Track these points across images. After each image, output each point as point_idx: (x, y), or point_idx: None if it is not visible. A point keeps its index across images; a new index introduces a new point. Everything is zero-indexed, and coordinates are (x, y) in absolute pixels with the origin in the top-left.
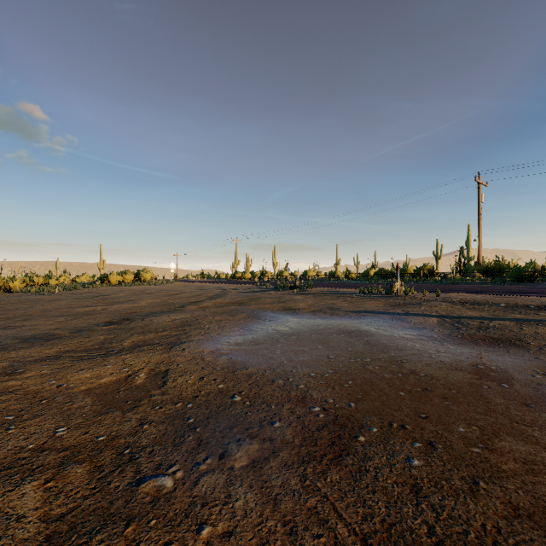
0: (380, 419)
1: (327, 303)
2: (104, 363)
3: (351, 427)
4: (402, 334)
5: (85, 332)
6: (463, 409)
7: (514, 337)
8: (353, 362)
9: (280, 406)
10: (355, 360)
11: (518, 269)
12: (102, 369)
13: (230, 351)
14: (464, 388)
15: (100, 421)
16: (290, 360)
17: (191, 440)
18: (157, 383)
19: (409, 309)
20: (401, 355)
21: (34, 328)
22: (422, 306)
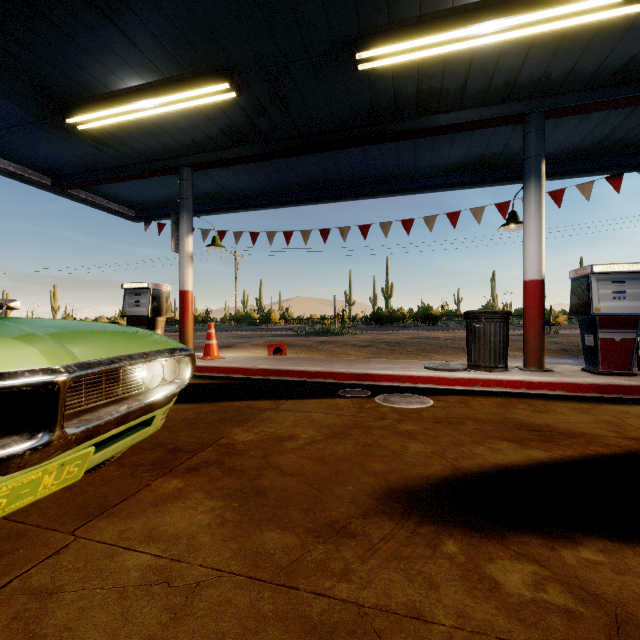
0: None
1: None
2: None
3: None
4: None
5: None
6: None
7: None
8: None
9: None
10: None
11: (249, 317)
12: None
13: None
14: None
15: None
16: None
17: None
18: None
19: None
20: None
21: None
22: None
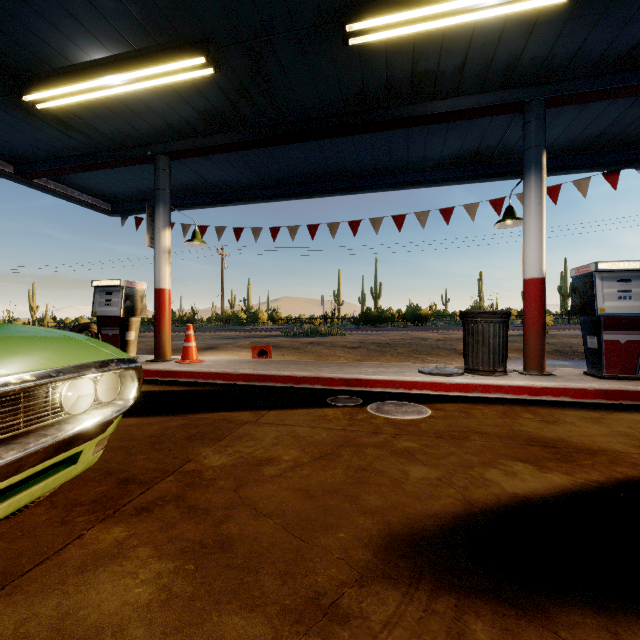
0: None
1: None
2: None
3: None
4: None
5: None
6: None
7: None
8: None
9: None
10: None
11: (236, 317)
12: None
13: None
14: None
15: None
16: None
17: None
18: None
19: None
20: None
21: None
22: None
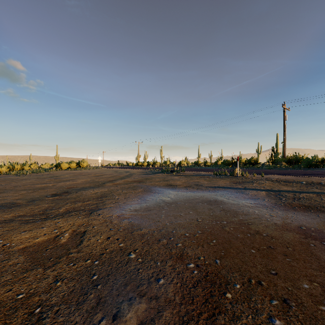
0: (241, 275)
1: (194, 181)
2: (41, 226)
3: (219, 284)
4: (244, 203)
5: (37, 201)
6: (302, 266)
7: (319, 205)
8: (215, 224)
9: (164, 263)
10: (216, 223)
11: (308, 160)
12: (39, 231)
13: (131, 215)
14: (297, 246)
15: (24, 278)
16: (171, 223)
17: (92, 298)
18: (76, 242)
19: (246, 185)
20: (247, 218)
21: (4, 198)
22: (254, 183)
